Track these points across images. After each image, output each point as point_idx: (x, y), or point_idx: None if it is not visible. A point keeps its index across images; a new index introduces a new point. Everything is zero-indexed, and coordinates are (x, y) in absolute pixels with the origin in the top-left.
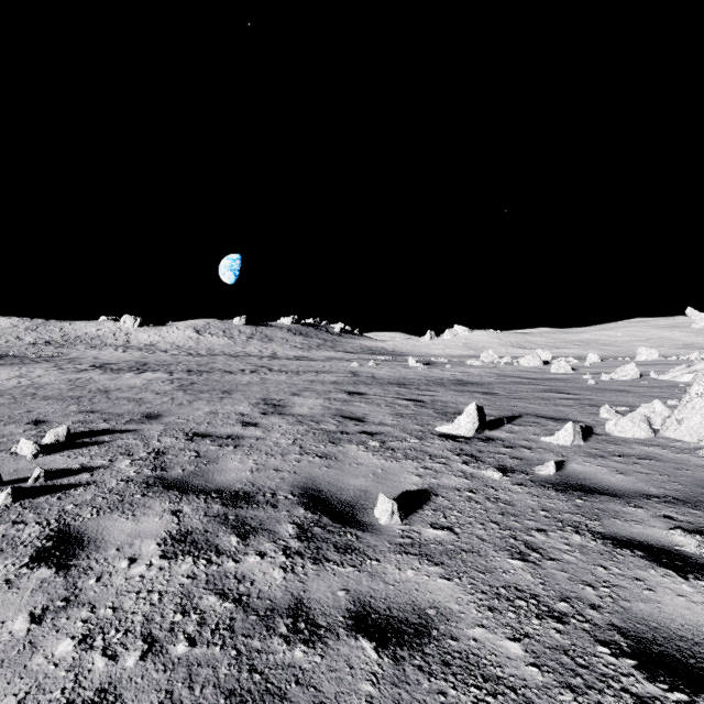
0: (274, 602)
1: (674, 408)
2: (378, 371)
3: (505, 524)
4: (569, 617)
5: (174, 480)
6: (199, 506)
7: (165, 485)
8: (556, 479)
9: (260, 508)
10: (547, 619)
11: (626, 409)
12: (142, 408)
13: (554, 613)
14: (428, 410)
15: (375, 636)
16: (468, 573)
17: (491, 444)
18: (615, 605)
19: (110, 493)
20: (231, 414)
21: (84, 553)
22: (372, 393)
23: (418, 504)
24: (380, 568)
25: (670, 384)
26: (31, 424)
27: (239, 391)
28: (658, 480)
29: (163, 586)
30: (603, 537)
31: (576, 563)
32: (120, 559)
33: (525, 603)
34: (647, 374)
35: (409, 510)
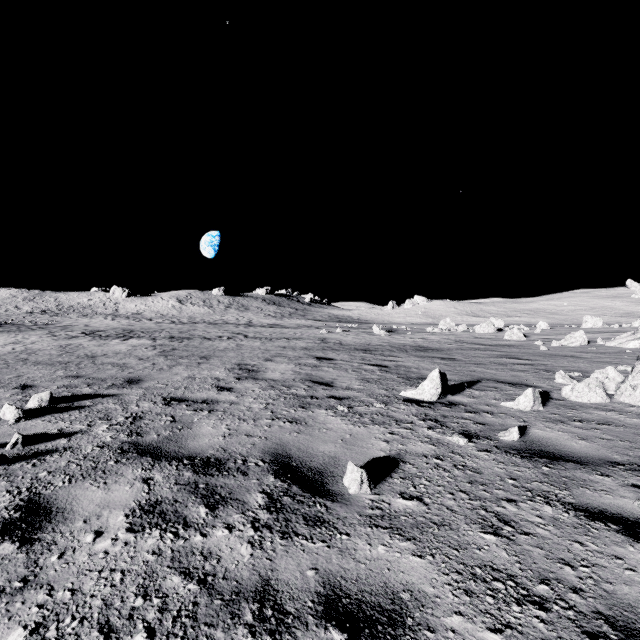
0: (240, 583)
1: (624, 373)
2: (345, 337)
3: (474, 493)
4: (550, 603)
5: (148, 445)
6: (170, 473)
7: (139, 451)
8: (520, 445)
9: (230, 476)
10: (527, 605)
11: (579, 374)
12: (124, 373)
13: (535, 597)
14: (392, 375)
15: (346, 625)
16: (440, 550)
17: (454, 409)
18: (597, 588)
19: (84, 459)
20: (207, 378)
21: (50, 526)
22: (339, 358)
23: (386, 471)
24: (350, 543)
25: (617, 350)
26: (18, 388)
27: (216, 356)
28: (620, 446)
29: (126, 564)
30: (574, 508)
31: (551, 538)
32: (86, 532)
33: (502, 585)
34: (594, 341)
35: (378, 479)
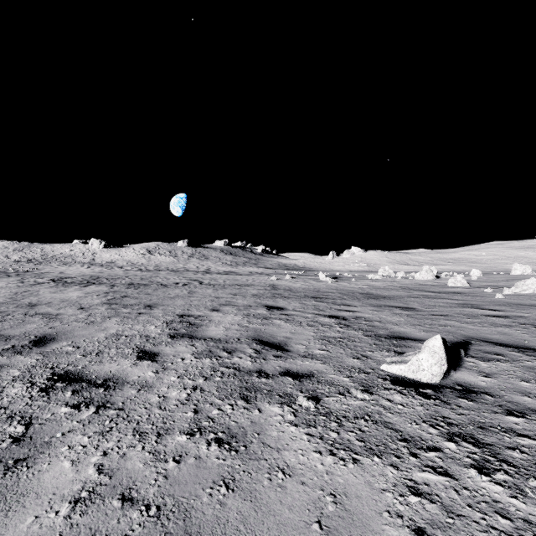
0: None
1: None
2: (294, 284)
3: None
4: None
5: None
6: None
7: None
8: None
9: None
10: None
11: None
12: (44, 328)
13: None
14: (356, 332)
15: None
16: None
17: (482, 406)
18: None
19: None
20: (135, 337)
21: None
22: (291, 308)
23: None
24: None
25: None
26: None
27: (162, 305)
28: None
29: None
30: None
31: None
32: None
33: None
34: None
35: None
